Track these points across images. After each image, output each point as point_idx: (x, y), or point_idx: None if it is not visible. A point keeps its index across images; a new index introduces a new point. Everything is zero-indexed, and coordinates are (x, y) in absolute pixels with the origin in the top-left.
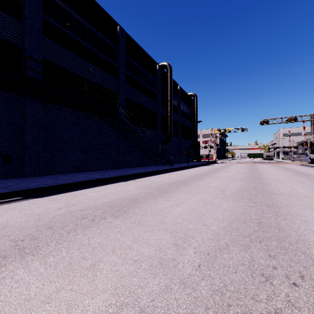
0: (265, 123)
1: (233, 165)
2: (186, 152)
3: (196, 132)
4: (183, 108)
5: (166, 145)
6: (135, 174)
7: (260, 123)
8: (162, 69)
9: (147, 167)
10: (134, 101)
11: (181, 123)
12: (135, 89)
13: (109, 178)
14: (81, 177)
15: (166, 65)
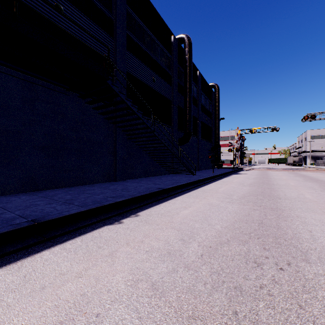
0: (310, 118)
1: (271, 173)
2: (211, 156)
3: (217, 131)
4: (202, 100)
5: (183, 147)
6: (140, 196)
7: (301, 120)
8: (178, 44)
9: (160, 177)
10: (140, 80)
11: (200, 120)
12: (141, 62)
13: (71, 215)
14: (0, 214)
15: (183, 38)
